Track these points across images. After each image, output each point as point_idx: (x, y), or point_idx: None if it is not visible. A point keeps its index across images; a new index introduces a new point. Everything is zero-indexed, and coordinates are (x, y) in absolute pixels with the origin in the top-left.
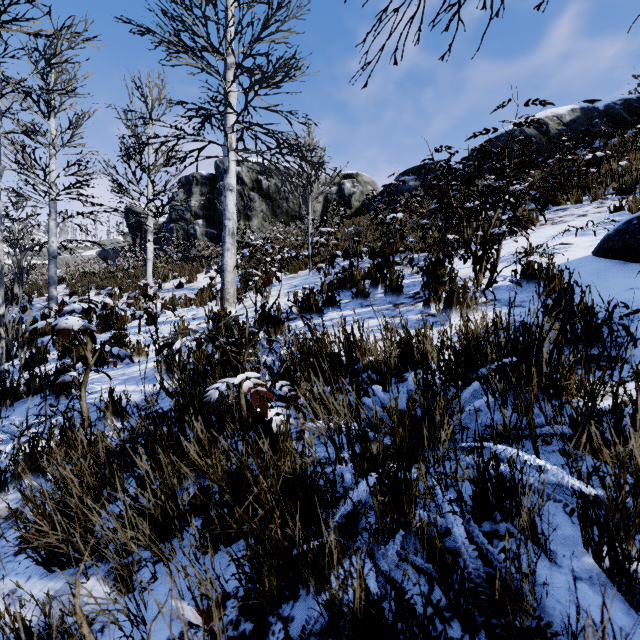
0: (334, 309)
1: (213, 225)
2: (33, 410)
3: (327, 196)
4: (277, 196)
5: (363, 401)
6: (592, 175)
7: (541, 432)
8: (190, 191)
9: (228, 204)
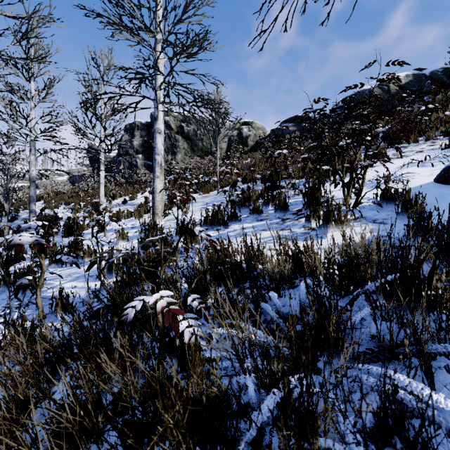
0: (236, 222)
1: (149, 158)
2: (5, 301)
3: (230, 138)
4: (195, 138)
5: (262, 306)
6: (425, 122)
7: (429, 351)
8: (133, 134)
9: (157, 143)
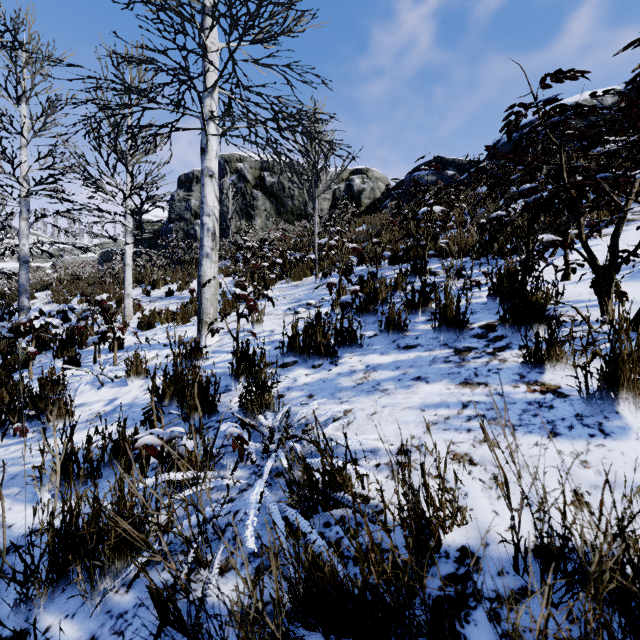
0: (353, 349)
1: None
2: None
3: (335, 193)
4: (281, 194)
5: None
6: None
7: None
8: (190, 189)
9: (207, 195)
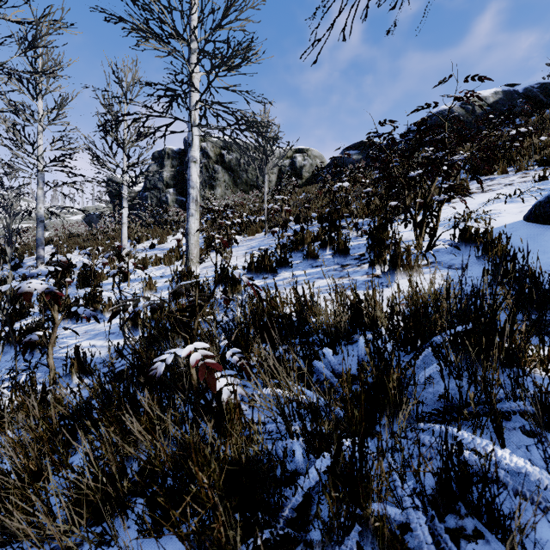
0: (287, 269)
1: (182, 193)
2: (10, 363)
3: (281, 168)
4: (238, 168)
5: (314, 364)
6: (516, 149)
7: (502, 409)
8: (162, 164)
9: (192, 174)
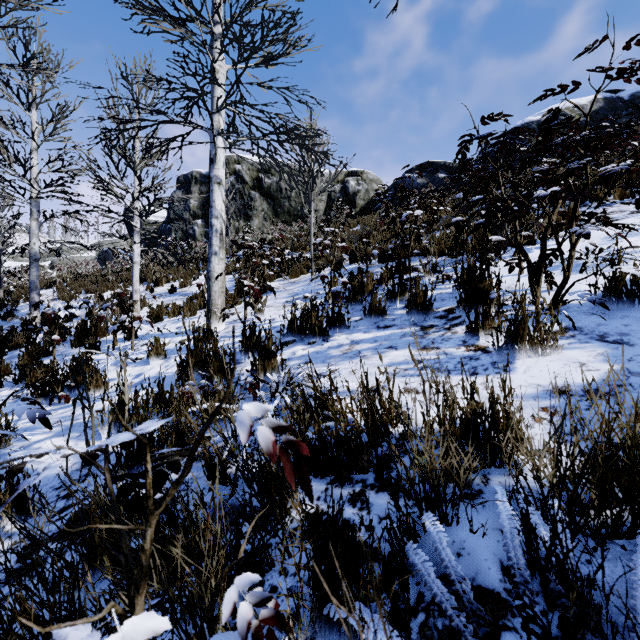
0: (342, 330)
1: None
2: None
3: (330, 195)
4: (278, 195)
5: (409, 557)
6: (636, 166)
7: None
8: (189, 190)
9: (215, 200)
